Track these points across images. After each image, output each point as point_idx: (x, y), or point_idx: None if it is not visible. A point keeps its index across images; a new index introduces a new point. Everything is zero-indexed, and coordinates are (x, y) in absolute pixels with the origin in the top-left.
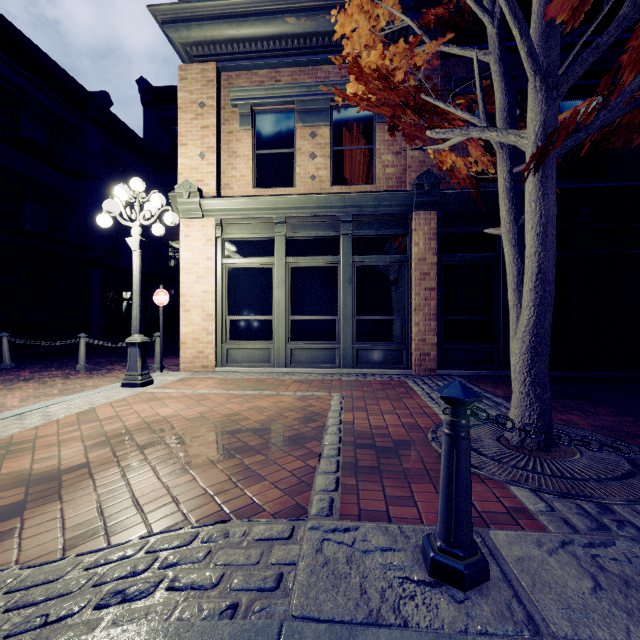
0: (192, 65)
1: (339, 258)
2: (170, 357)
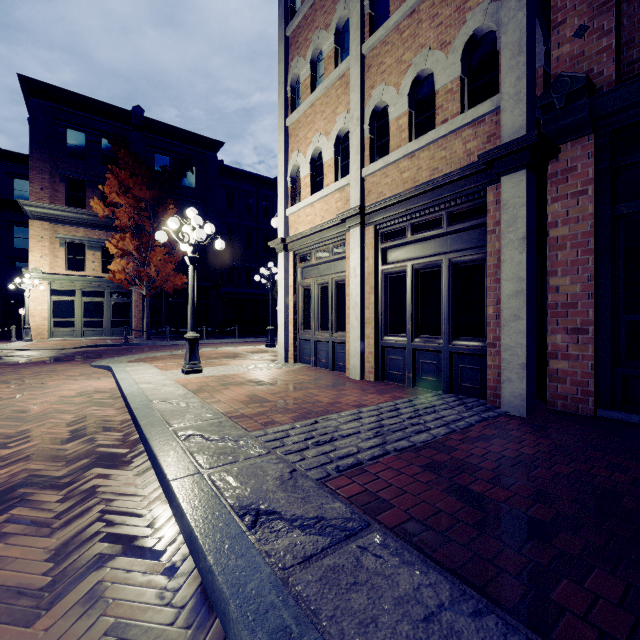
0: (37, 221)
1: (105, 299)
2: None
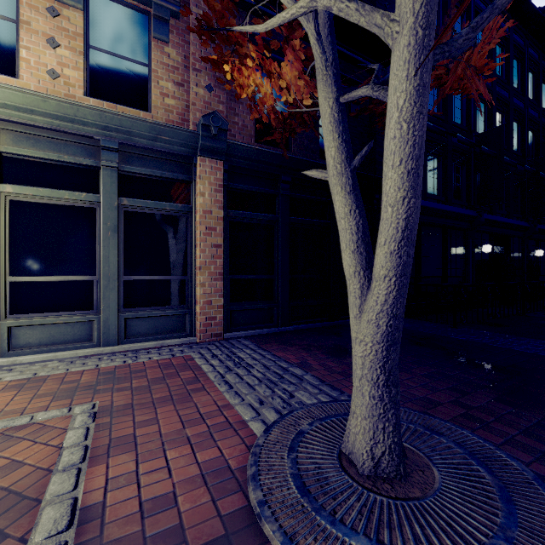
0: None
1: (98, 197)
2: None
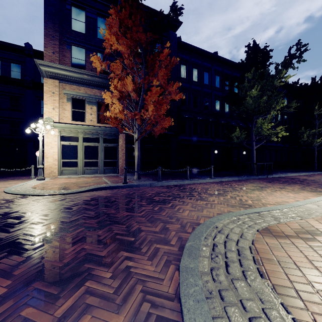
0: (49, 79)
1: (99, 144)
2: (18, 176)
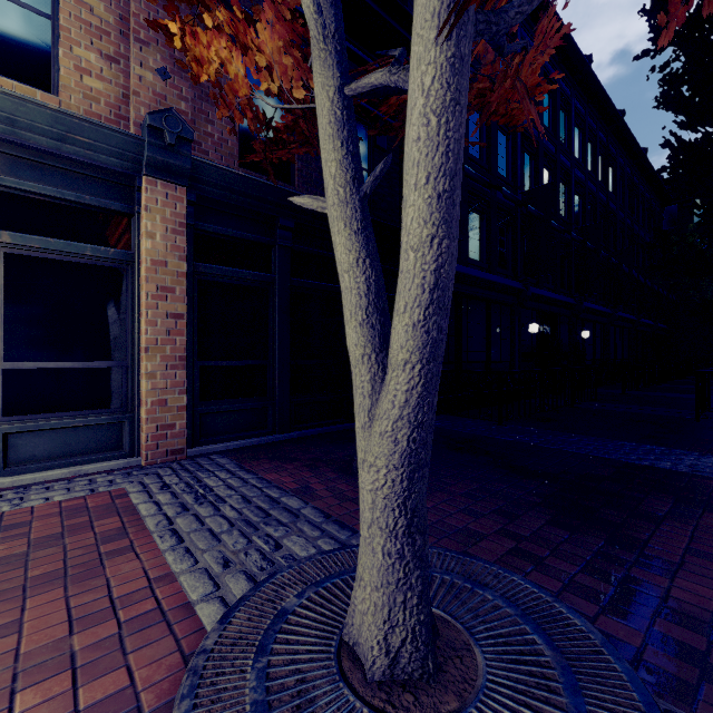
0: None
1: None
2: None
